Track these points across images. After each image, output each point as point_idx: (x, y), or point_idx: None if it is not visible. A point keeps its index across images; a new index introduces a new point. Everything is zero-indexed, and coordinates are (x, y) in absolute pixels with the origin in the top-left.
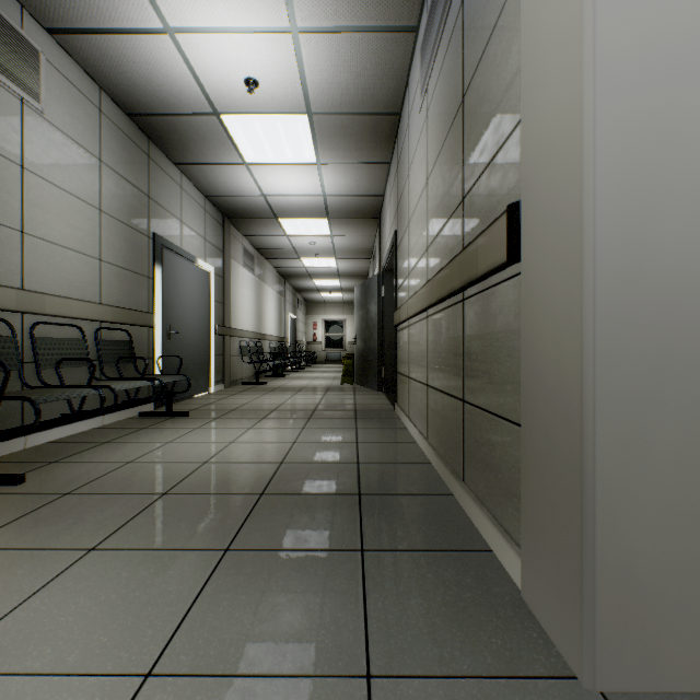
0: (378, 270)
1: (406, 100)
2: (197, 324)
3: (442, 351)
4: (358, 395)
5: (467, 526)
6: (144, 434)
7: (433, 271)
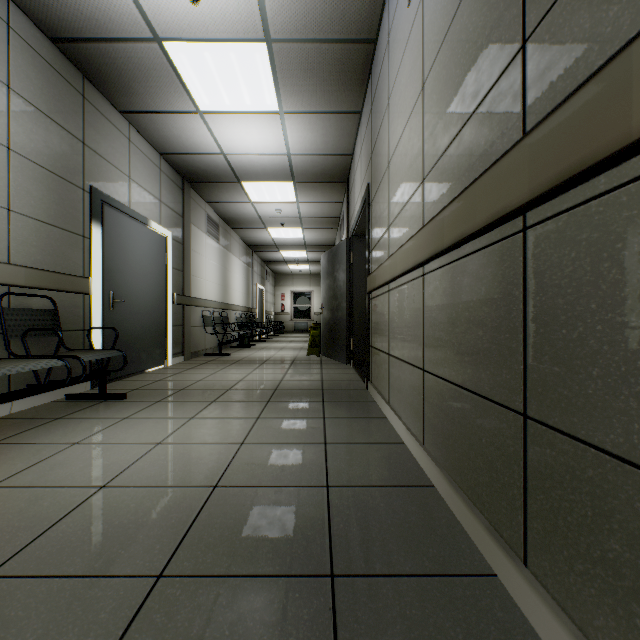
0: (346, 237)
1: (384, 17)
2: (150, 292)
3: (458, 323)
4: (325, 369)
5: None
6: (52, 429)
7: (437, 207)
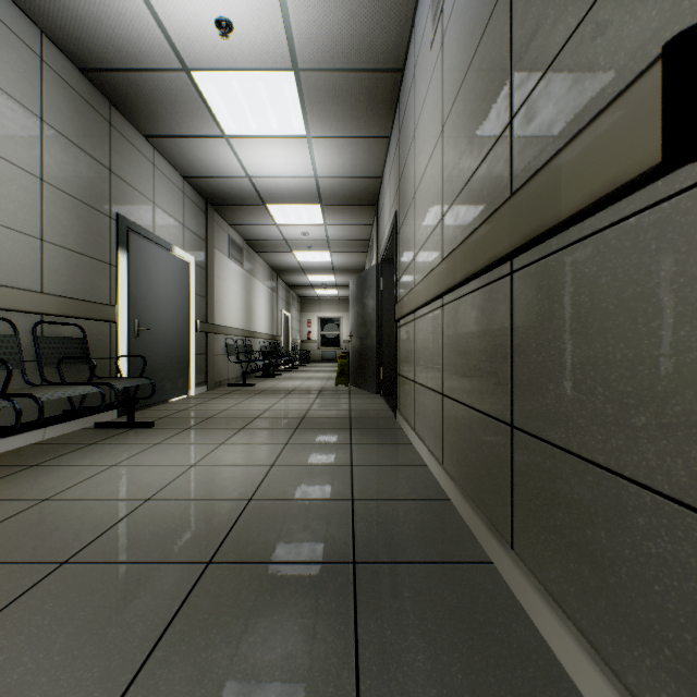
0: (376, 262)
1: (410, 49)
2: (173, 319)
3: (468, 350)
4: (353, 398)
5: (532, 641)
6: (88, 453)
7: (453, 244)
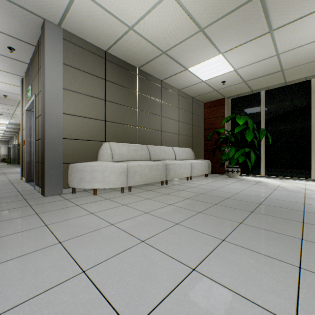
0: (18, 142)
1: None
2: None
3: None
4: (13, 165)
5: None
6: None
7: None
